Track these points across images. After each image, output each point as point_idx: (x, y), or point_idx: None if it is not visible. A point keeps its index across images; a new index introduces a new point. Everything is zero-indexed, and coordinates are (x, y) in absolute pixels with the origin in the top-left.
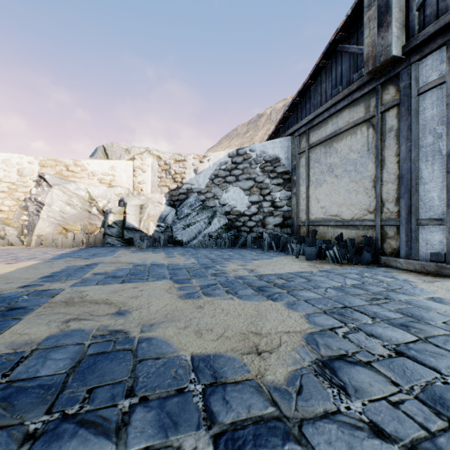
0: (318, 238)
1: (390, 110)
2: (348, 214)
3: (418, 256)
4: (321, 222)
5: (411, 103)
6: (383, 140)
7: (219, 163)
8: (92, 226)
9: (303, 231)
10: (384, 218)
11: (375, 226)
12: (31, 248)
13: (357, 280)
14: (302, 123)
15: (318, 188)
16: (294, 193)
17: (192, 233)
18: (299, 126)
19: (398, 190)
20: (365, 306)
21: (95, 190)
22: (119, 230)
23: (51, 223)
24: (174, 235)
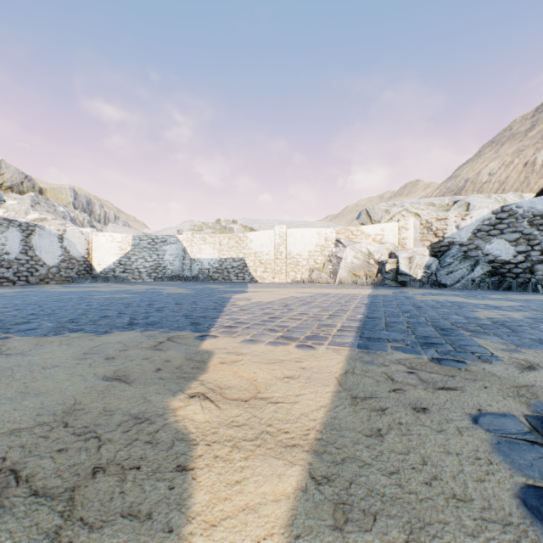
0: None
1: None
2: None
3: None
4: None
5: None
6: None
7: (482, 219)
8: (370, 272)
9: None
10: None
11: None
12: (343, 285)
13: None
14: None
15: None
16: None
17: (454, 278)
18: None
19: None
20: None
21: (371, 247)
22: (393, 275)
23: (346, 270)
24: (437, 280)
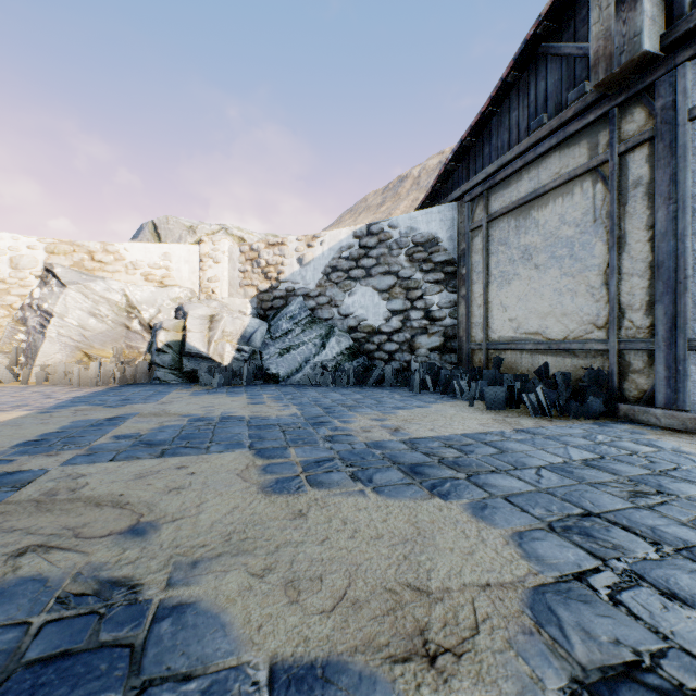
0: (504, 371)
1: (636, 149)
2: (558, 331)
3: (689, 404)
4: (510, 344)
5: (677, 135)
6: (623, 202)
7: (339, 247)
8: (132, 350)
9: (478, 359)
10: (624, 337)
11: (607, 351)
12: (29, 387)
13: (589, 450)
14: (477, 179)
15: (504, 288)
16: (464, 295)
17: (294, 363)
18: (471, 184)
19: (651, 288)
20: (626, 511)
21: (136, 291)
22: (174, 357)
23: (64, 345)
24: (264, 366)
